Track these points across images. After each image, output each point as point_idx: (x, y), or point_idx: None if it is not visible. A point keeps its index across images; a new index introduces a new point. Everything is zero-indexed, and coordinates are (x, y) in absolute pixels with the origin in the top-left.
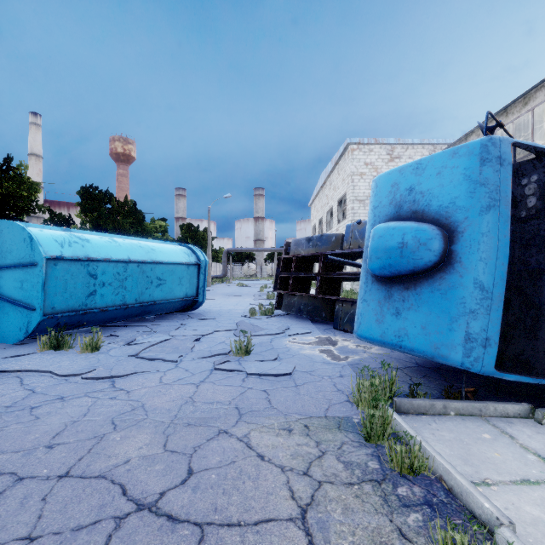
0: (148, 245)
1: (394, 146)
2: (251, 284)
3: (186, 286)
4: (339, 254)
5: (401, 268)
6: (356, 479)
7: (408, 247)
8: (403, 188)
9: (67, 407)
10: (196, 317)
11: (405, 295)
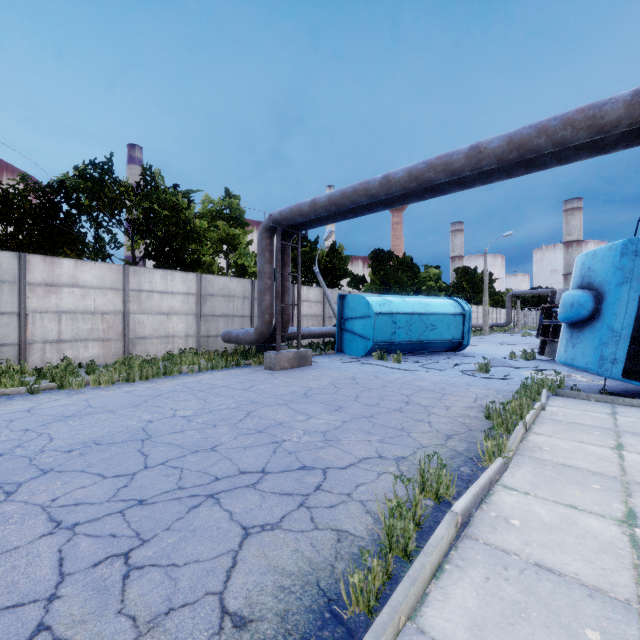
0: (425, 301)
1: None
2: None
3: (452, 331)
4: None
5: (571, 319)
6: (504, 398)
7: (573, 306)
8: (586, 267)
9: (396, 374)
10: (460, 355)
11: (578, 335)
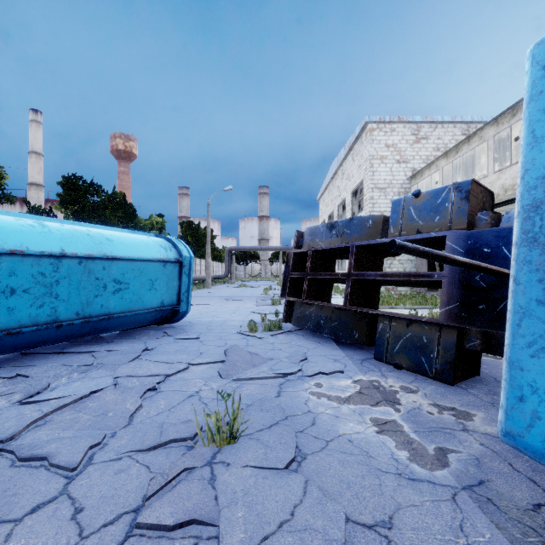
0: (103, 234)
1: (420, 125)
2: (255, 285)
3: (161, 291)
4: (381, 244)
5: None
6: None
7: None
8: None
9: None
10: (174, 333)
11: None
